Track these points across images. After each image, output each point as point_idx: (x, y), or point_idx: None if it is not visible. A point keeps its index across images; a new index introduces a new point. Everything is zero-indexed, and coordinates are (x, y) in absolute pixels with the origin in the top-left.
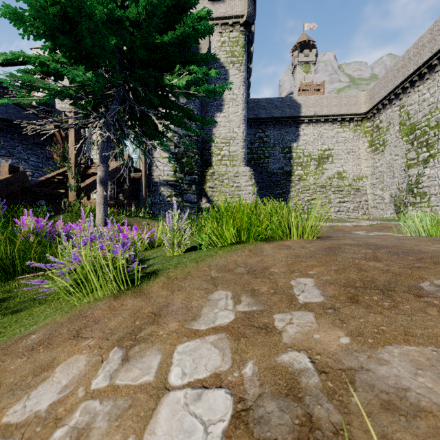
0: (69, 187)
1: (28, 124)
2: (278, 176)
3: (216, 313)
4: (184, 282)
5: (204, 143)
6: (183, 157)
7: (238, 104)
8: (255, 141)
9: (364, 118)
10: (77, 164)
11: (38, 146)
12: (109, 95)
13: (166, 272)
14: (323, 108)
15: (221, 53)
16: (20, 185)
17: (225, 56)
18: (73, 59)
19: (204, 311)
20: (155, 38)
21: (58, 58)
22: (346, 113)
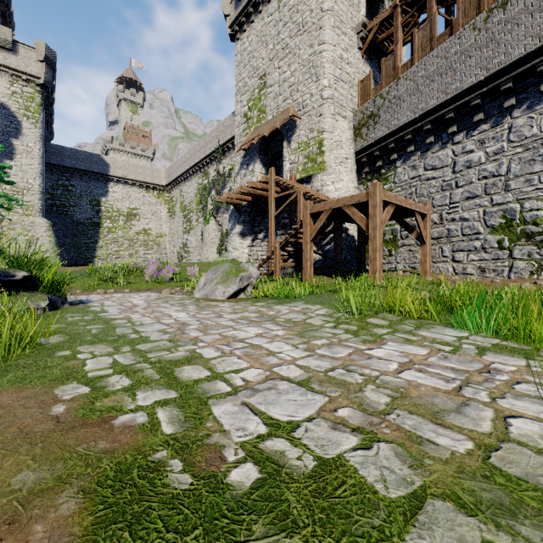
0: None
1: None
2: (86, 226)
3: None
4: None
5: None
6: None
7: (34, 158)
8: (58, 187)
9: (165, 189)
10: None
11: None
12: None
13: None
14: (131, 173)
15: (11, 102)
16: None
17: (17, 107)
18: None
19: None
20: None
21: None
22: (151, 182)
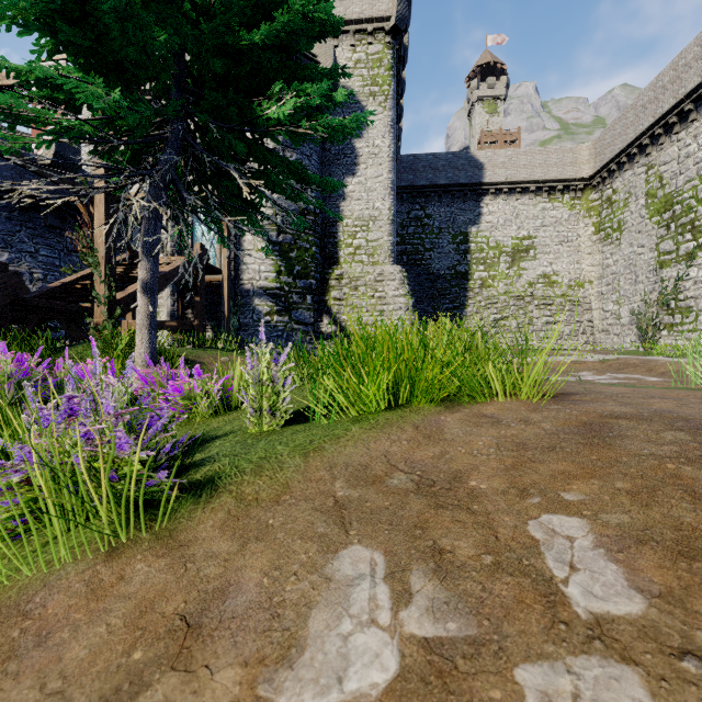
0: (96, 298)
1: (12, 187)
2: (447, 280)
3: (347, 636)
4: (274, 511)
5: (326, 226)
6: (292, 249)
7: (381, 163)
8: (409, 223)
9: (586, 186)
10: (109, 259)
11: (52, 230)
12: (159, 137)
13: (237, 483)
14: (520, 169)
15: (353, 80)
16: (9, 294)
17: (360, 84)
18: (93, 71)
19: (314, 623)
20: (238, 37)
21: (68, 72)
22: (558, 178)
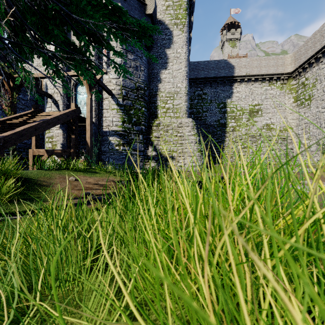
0: None
1: None
2: (215, 127)
3: None
4: None
5: (150, 97)
6: (131, 108)
7: (181, 62)
8: (194, 98)
9: (289, 77)
10: None
11: None
12: None
13: None
14: (254, 68)
15: (165, 16)
16: None
17: (169, 19)
18: None
19: None
20: None
21: None
22: (274, 73)
